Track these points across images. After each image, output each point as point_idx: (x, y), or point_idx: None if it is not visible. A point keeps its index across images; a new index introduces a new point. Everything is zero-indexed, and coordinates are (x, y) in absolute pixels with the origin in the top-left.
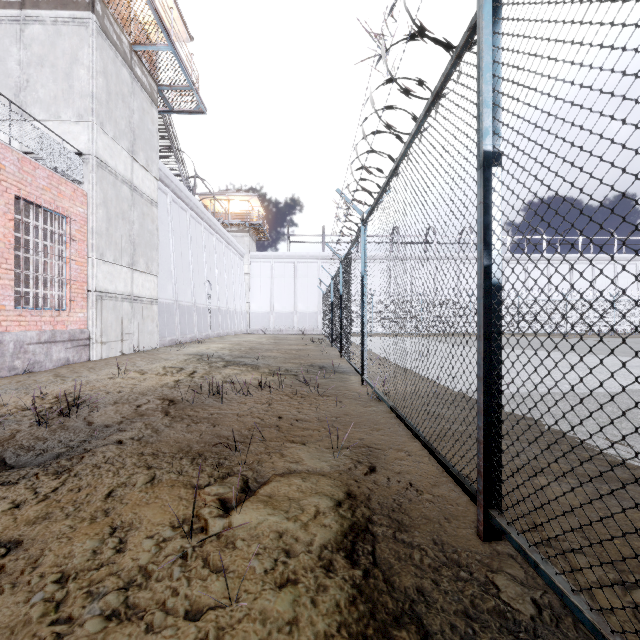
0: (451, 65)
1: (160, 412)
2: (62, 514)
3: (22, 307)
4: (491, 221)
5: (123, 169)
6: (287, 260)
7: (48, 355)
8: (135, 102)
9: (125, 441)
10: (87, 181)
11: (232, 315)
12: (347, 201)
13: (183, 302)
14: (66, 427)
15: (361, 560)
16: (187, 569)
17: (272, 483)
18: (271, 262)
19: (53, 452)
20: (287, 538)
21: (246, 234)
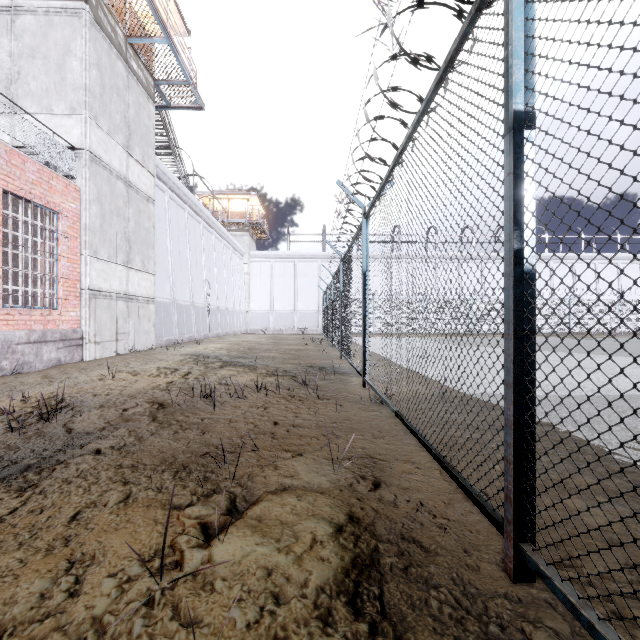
0: (469, 21)
1: (147, 417)
2: (14, 543)
3: (10, 305)
4: (523, 195)
5: (118, 164)
6: (287, 259)
7: (38, 355)
8: (131, 96)
9: (104, 451)
10: (80, 176)
11: (231, 315)
12: (348, 193)
13: (181, 301)
14: (43, 434)
15: (366, 608)
16: (151, 622)
17: (263, 503)
18: (271, 261)
19: (22, 464)
20: (277, 577)
21: (246, 233)
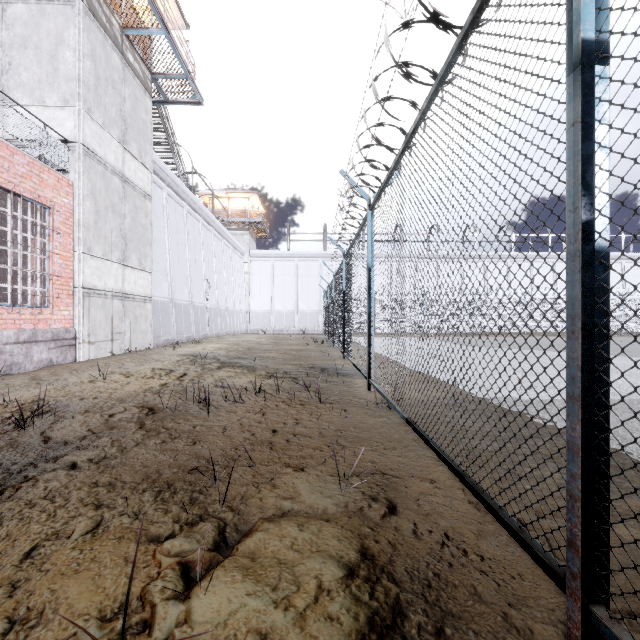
0: None
1: (134, 424)
2: None
3: None
4: (593, 150)
5: (113, 159)
6: (288, 259)
7: (28, 356)
8: (127, 89)
9: (80, 465)
10: (73, 170)
11: (231, 314)
12: (352, 184)
13: (179, 300)
14: (16, 444)
15: None
16: None
17: (257, 534)
18: (271, 261)
19: None
20: None
21: (246, 232)
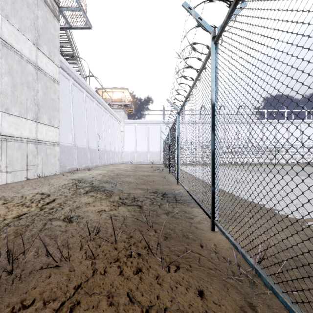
0: None
1: None
2: None
3: None
4: None
5: (28, 53)
6: (144, 124)
7: None
8: (39, 11)
9: None
10: None
11: (113, 153)
12: (195, 16)
13: (80, 145)
14: None
15: None
16: None
17: None
18: (135, 125)
19: None
20: None
21: (122, 110)
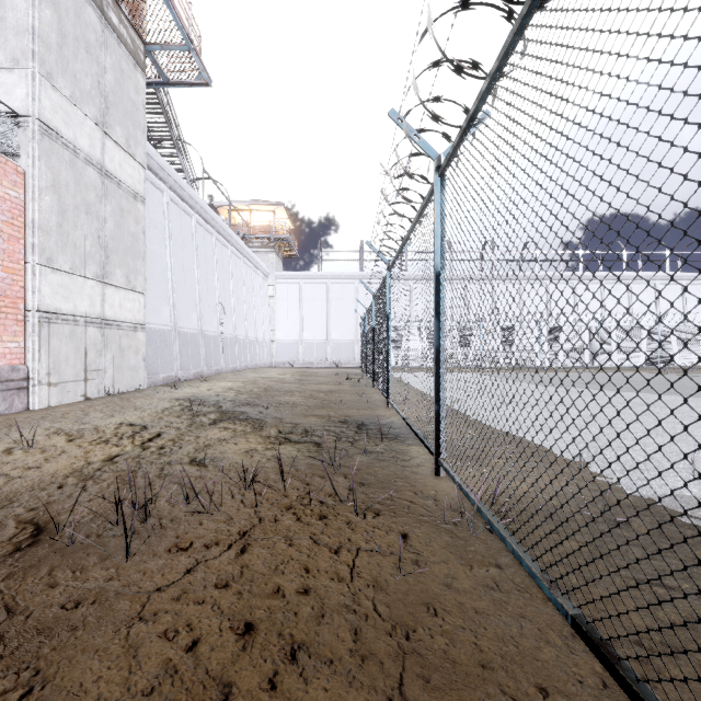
0: None
1: None
2: None
3: None
4: None
5: (88, 145)
6: (319, 281)
7: None
8: (108, 58)
9: None
10: (25, 154)
11: (253, 345)
12: (409, 133)
13: (185, 329)
14: None
15: None
16: None
17: None
18: (300, 283)
19: None
20: None
21: (271, 250)
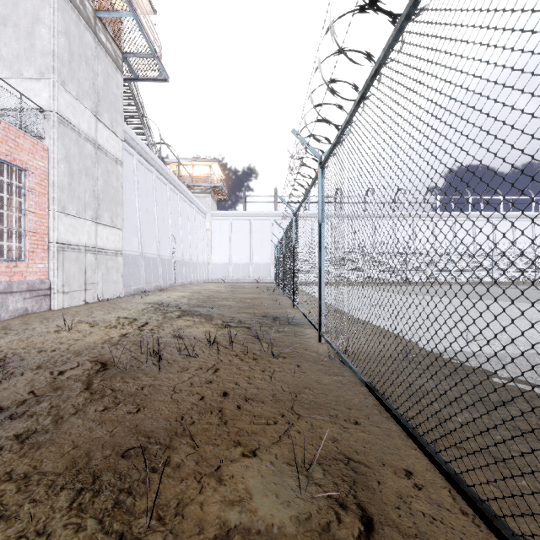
0: None
1: (81, 384)
2: None
3: None
4: None
5: (86, 128)
6: (244, 218)
7: (3, 306)
8: (99, 66)
9: (2, 444)
10: (48, 136)
11: (195, 266)
12: (303, 142)
13: (148, 254)
14: None
15: None
16: None
17: None
18: (230, 219)
19: None
20: None
21: (208, 195)
